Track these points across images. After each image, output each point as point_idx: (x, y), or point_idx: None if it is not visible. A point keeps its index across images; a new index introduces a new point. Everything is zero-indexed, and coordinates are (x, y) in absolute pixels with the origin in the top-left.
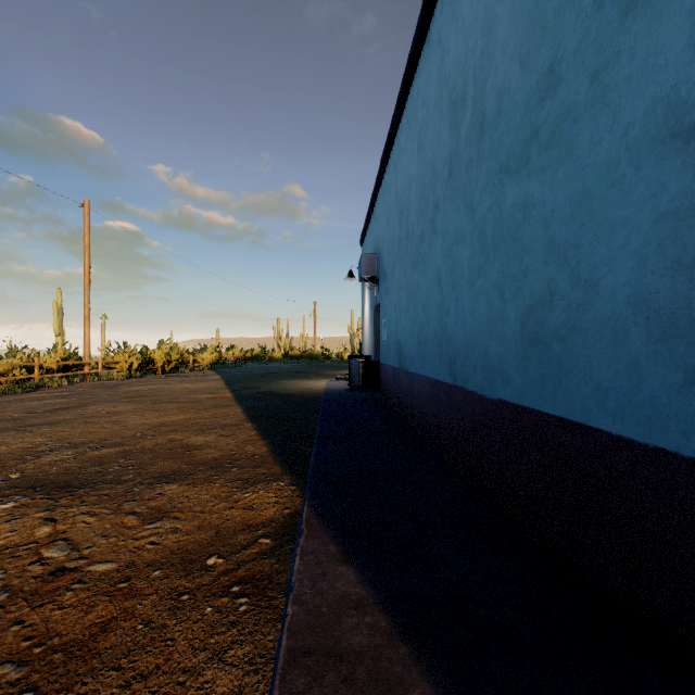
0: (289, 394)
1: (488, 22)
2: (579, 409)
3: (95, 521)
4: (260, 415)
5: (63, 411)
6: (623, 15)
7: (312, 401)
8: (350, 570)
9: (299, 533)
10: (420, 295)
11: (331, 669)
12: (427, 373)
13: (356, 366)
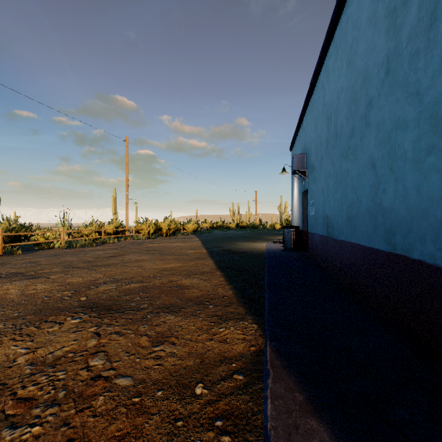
0: (242, 252)
1: None
2: None
3: (122, 339)
4: (225, 266)
5: (113, 257)
6: None
7: (258, 257)
8: (320, 426)
9: (266, 373)
10: (350, 179)
11: None
12: (358, 241)
13: (289, 234)
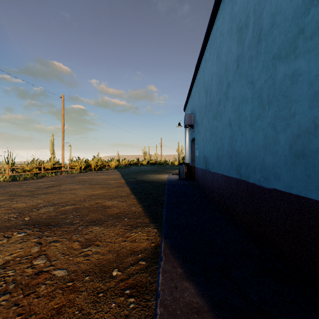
0: (150, 181)
1: None
2: None
3: (59, 245)
4: (137, 191)
5: (51, 187)
6: None
7: (161, 185)
8: (190, 285)
9: (160, 259)
10: (218, 132)
11: None
12: (222, 172)
13: (182, 168)
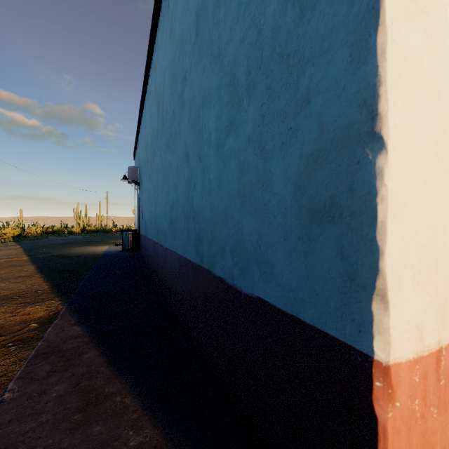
0: (76, 256)
1: (164, 75)
2: (177, 248)
3: None
4: (49, 269)
5: None
6: (182, 107)
7: (92, 259)
8: (78, 327)
9: (55, 319)
10: (151, 196)
11: (54, 355)
12: (152, 238)
13: (127, 236)
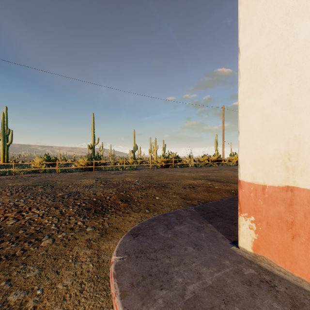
0: None
1: None
2: None
3: (216, 184)
4: None
5: (215, 170)
6: None
7: None
8: None
9: None
10: None
11: None
12: None
13: None
